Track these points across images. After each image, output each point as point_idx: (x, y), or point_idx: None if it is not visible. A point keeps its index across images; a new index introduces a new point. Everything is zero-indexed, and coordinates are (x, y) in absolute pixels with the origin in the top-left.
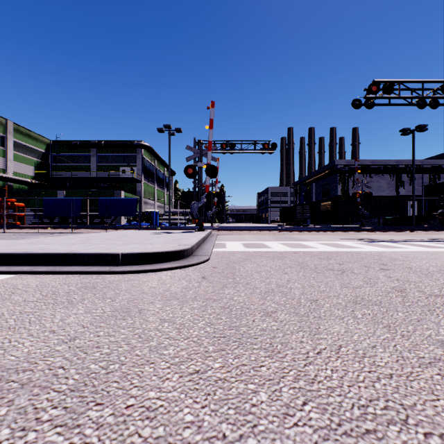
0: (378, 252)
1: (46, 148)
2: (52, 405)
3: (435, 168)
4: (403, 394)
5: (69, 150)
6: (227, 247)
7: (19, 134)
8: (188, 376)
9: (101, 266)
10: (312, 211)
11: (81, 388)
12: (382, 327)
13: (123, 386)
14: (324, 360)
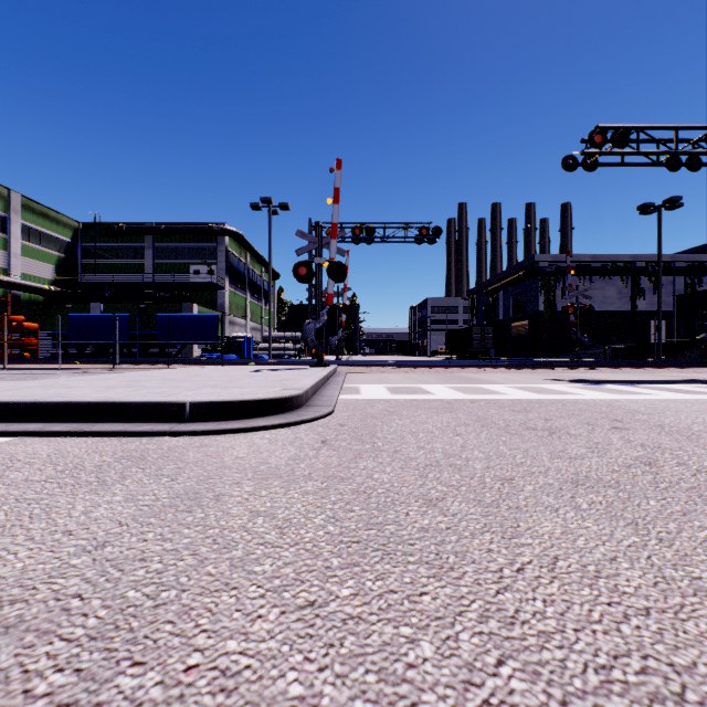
0: (606, 401)
1: (72, 235)
2: (55, 666)
3: (694, 267)
4: (672, 645)
5: (109, 238)
6: (363, 392)
7: (30, 213)
8: (295, 612)
9: (156, 423)
10: (498, 337)
11: (109, 633)
12: (624, 525)
13: (183, 631)
14: (529, 583)
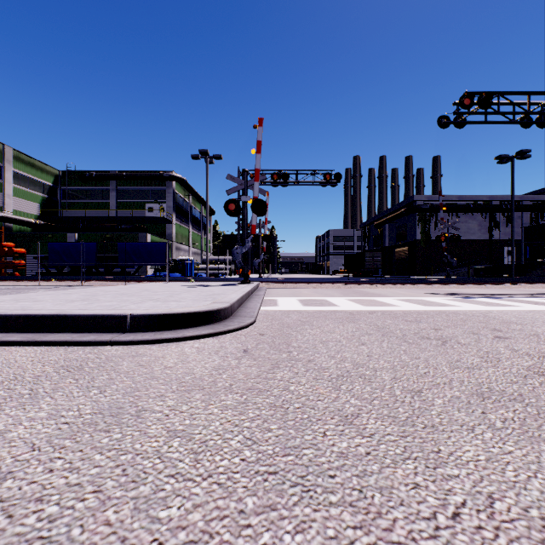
0: (482, 312)
1: (53, 180)
2: None
3: (538, 205)
4: None
5: (82, 183)
6: (280, 304)
7: (20, 163)
8: None
9: (101, 333)
10: (384, 259)
11: None
12: None
13: None
14: (472, 538)
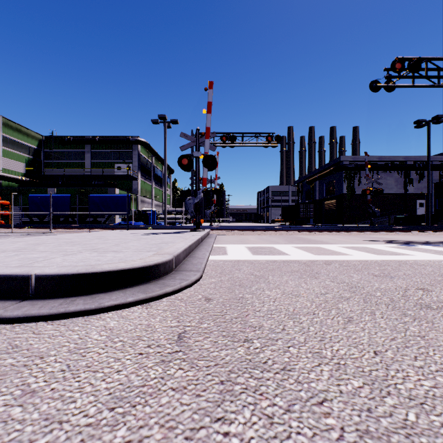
0: None
1: (38, 144)
2: None
3: None
4: None
5: (62, 146)
6: (229, 253)
7: (9, 128)
8: None
9: None
10: (315, 210)
11: None
12: None
13: None
14: None
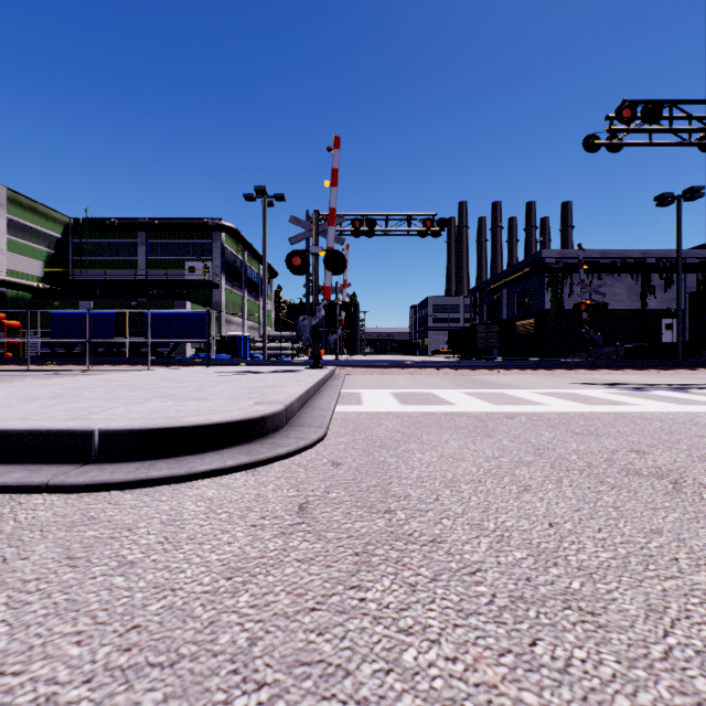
0: (683, 416)
1: (63, 230)
2: None
3: None
4: None
5: (101, 234)
6: (365, 402)
7: (18, 207)
8: None
9: (40, 466)
10: (501, 336)
11: None
12: None
13: None
14: None
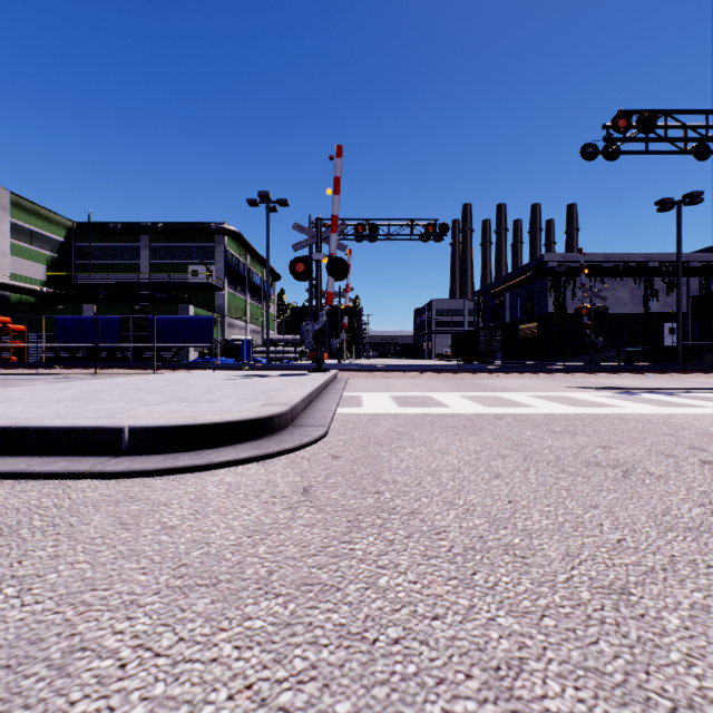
0: (660, 417)
1: (66, 234)
2: None
3: (709, 267)
4: None
5: (104, 238)
6: (365, 404)
7: (21, 211)
8: None
9: (79, 458)
10: (505, 340)
11: None
12: None
13: None
14: None
